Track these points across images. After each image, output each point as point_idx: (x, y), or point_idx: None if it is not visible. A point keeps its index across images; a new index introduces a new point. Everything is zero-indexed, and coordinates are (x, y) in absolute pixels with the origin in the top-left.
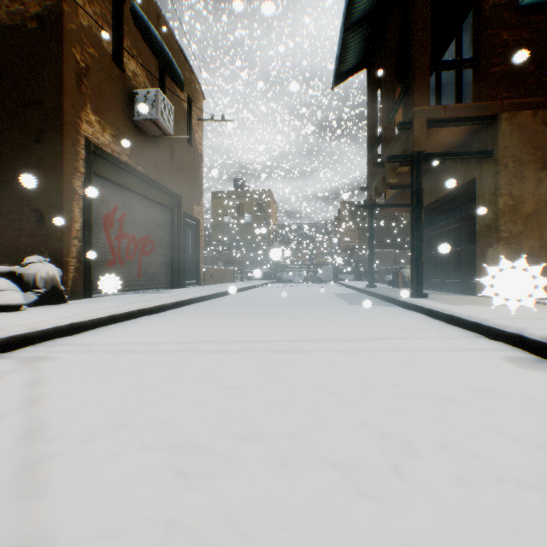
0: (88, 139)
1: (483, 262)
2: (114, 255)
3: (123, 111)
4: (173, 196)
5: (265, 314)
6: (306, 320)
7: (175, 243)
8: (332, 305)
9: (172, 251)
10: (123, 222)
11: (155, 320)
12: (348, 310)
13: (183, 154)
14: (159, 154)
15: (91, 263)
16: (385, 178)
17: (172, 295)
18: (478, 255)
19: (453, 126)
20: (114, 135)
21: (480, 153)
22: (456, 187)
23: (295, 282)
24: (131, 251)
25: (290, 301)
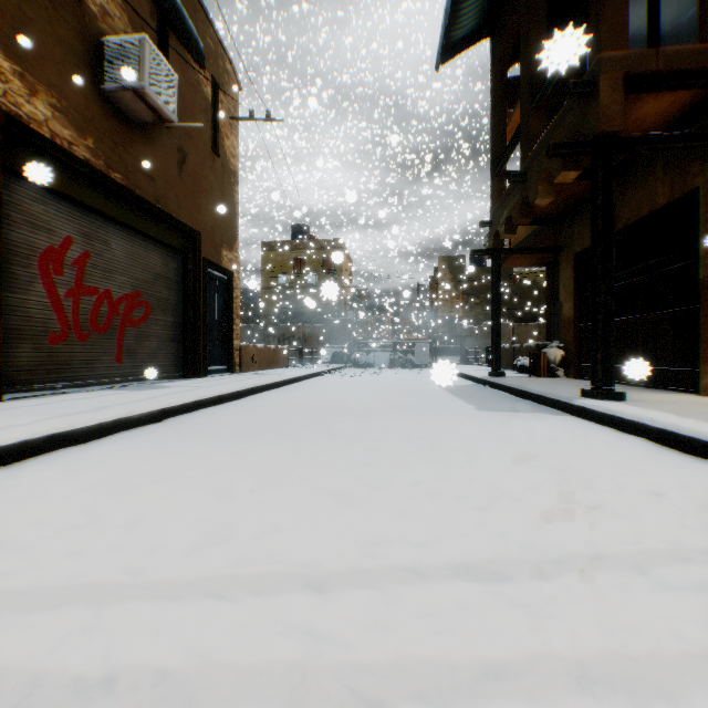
0: None
1: None
2: (66, 323)
3: (80, 70)
4: (183, 230)
5: (325, 439)
6: (413, 458)
7: (190, 306)
8: (448, 413)
9: (184, 320)
10: (85, 267)
11: (77, 461)
12: (486, 427)
13: (203, 166)
14: (157, 158)
15: (1, 337)
16: (525, 200)
17: (163, 394)
18: (704, 323)
19: (667, 91)
20: (58, 107)
21: None
22: (652, 211)
23: (377, 367)
24: (102, 318)
25: (372, 402)
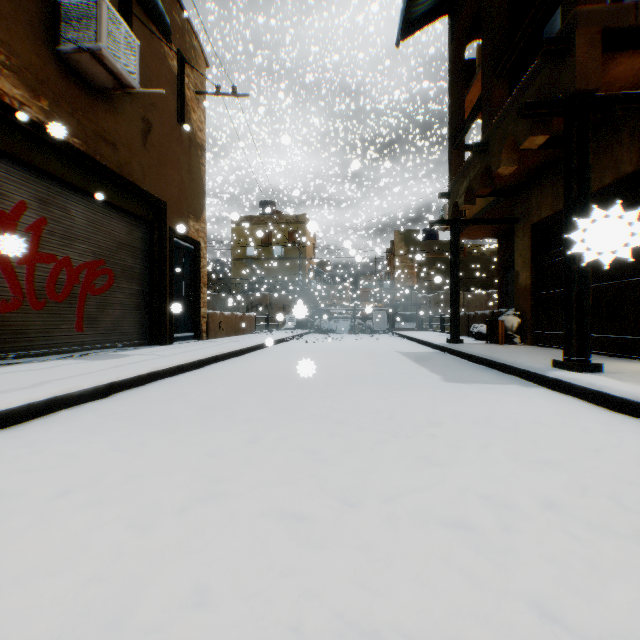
0: None
1: None
2: (20, 290)
3: (32, 28)
4: (148, 200)
5: (284, 421)
6: (386, 450)
7: (155, 275)
8: (415, 384)
9: (150, 288)
10: (42, 234)
11: None
12: (459, 403)
13: (169, 138)
14: (120, 126)
15: None
16: (486, 170)
17: (118, 364)
18: None
19: None
20: (6, 65)
21: None
22: (616, 178)
23: (338, 332)
24: (61, 286)
25: (336, 372)
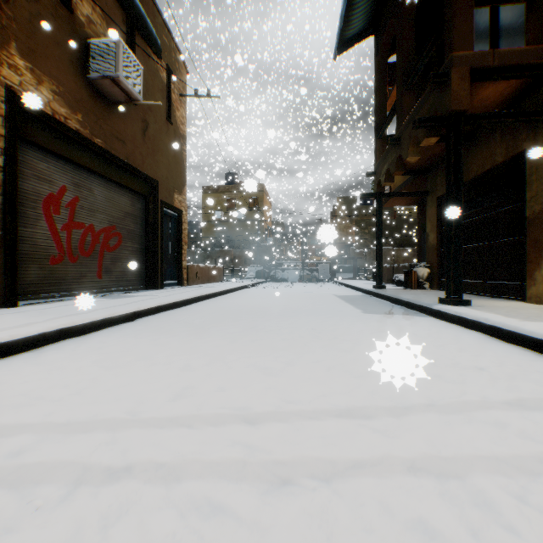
0: (12, 90)
1: (538, 259)
2: (62, 249)
3: (72, 64)
4: (146, 180)
5: (252, 332)
6: (314, 345)
7: (150, 236)
8: (342, 315)
9: (146, 246)
10: (76, 208)
11: (80, 347)
12: (368, 324)
13: (160, 132)
14: (127, 127)
15: (18, 260)
16: (400, 158)
17: (134, 301)
18: (529, 249)
19: (501, 80)
20: (57, 92)
21: (539, 114)
22: (493, 166)
23: (290, 281)
24: (87, 245)
25: (286, 307)
